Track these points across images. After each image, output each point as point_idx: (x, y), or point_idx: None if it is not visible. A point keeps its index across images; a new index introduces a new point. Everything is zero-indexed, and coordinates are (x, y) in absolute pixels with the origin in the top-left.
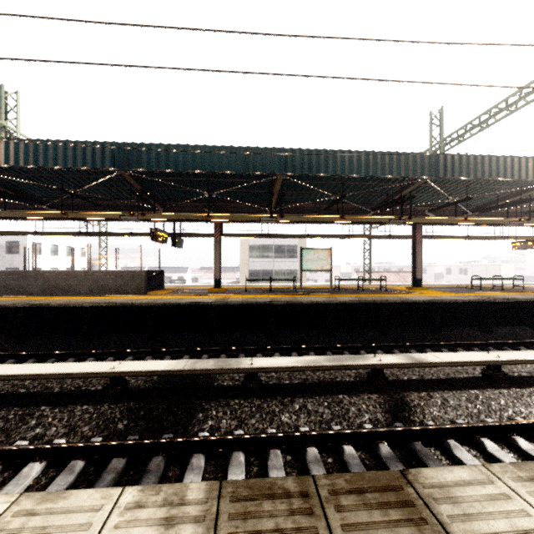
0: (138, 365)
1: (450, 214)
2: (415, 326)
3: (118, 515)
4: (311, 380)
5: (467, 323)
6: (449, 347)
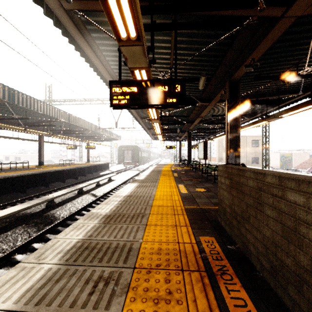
0: (3, 212)
1: (53, 133)
2: (55, 181)
3: (130, 185)
4: (63, 199)
5: (70, 177)
6: (75, 184)
